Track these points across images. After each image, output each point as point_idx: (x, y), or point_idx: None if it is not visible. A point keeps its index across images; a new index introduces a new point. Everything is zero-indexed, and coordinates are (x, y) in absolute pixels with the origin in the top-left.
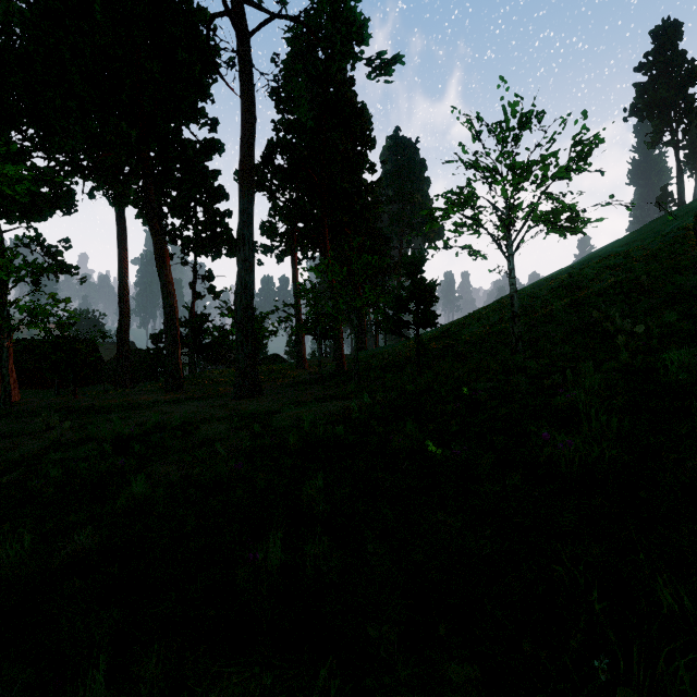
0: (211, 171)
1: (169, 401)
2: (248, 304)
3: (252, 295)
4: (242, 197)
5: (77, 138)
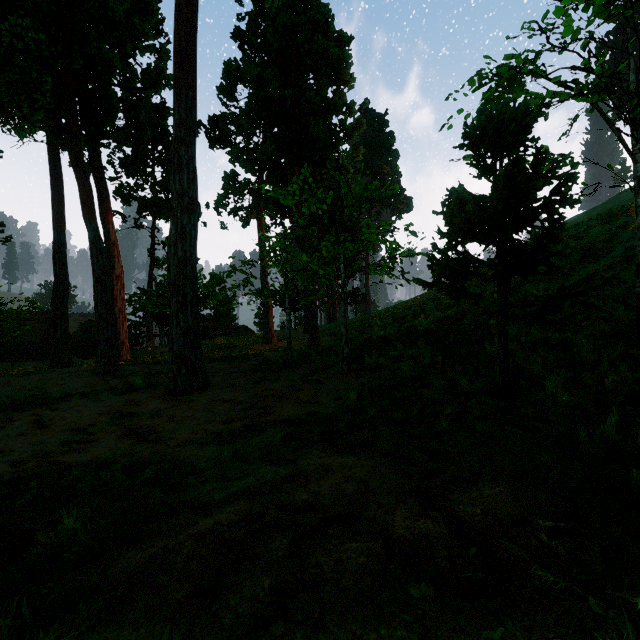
0: (160, 109)
1: (82, 392)
2: (187, 257)
3: (192, 245)
4: (177, 103)
5: (6, 76)
